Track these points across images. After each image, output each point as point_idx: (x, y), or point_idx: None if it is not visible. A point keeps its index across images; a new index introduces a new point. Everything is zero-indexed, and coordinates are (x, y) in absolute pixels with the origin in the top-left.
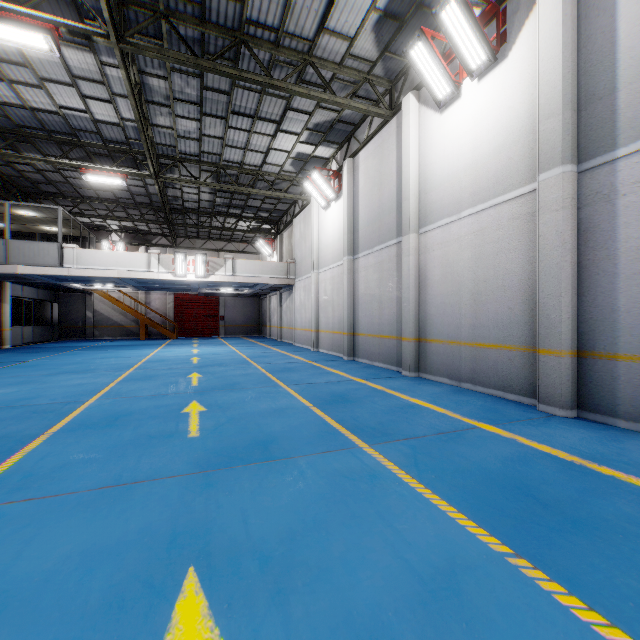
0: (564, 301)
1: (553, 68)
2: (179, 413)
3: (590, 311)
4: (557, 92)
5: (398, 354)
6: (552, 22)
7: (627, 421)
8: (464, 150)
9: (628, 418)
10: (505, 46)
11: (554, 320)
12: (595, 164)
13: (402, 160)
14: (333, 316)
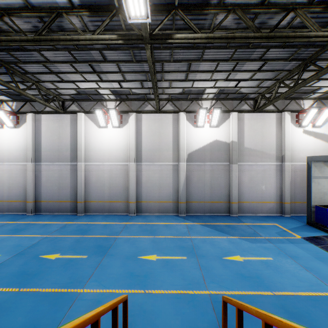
0: (32, 191)
1: (30, 141)
2: None
3: (37, 192)
4: (31, 146)
5: None
6: (30, 131)
7: (43, 213)
8: (6, 145)
9: (43, 212)
10: (19, 125)
11: (30, 195)
12: (38, 164)
13: None
14: None
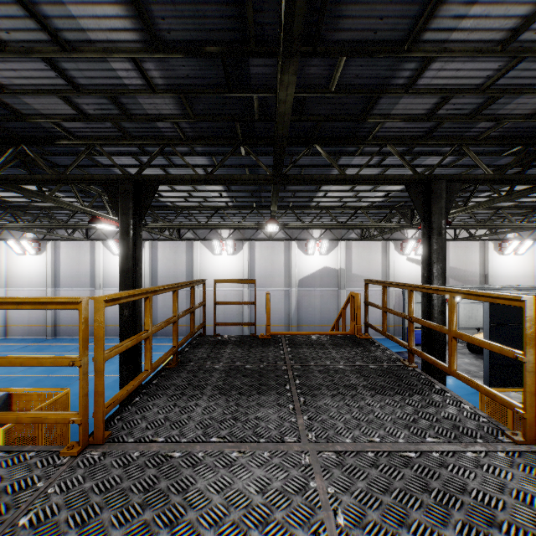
0: None
1: (148, 267)
2: None
3: (154, 317)
4: (148, 273)
5: (91, 331)
6: (147, 258)
7: (160, 336)
8: None
9: (160, 336)
10: None
11: None
12: None
13: (96, 262)
14: (31, 316)
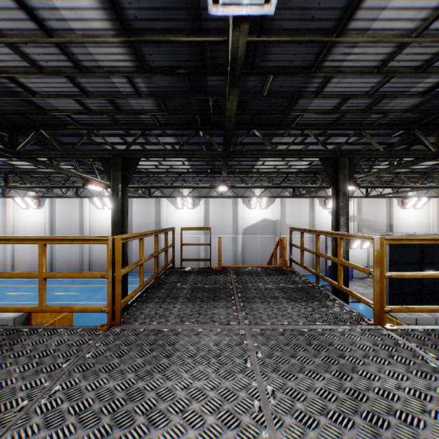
0: None
1: None
2: (61, 294)
3: (129, 258)
4: None
5: (80, 269)
6: None
7: (134, 273)
8: (105, 222)
9: (134, 273)
10: None
11: None
12: None
13: (84, 215)
14: (32, 258)
